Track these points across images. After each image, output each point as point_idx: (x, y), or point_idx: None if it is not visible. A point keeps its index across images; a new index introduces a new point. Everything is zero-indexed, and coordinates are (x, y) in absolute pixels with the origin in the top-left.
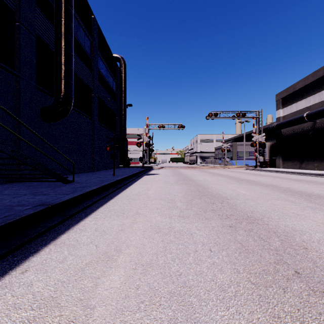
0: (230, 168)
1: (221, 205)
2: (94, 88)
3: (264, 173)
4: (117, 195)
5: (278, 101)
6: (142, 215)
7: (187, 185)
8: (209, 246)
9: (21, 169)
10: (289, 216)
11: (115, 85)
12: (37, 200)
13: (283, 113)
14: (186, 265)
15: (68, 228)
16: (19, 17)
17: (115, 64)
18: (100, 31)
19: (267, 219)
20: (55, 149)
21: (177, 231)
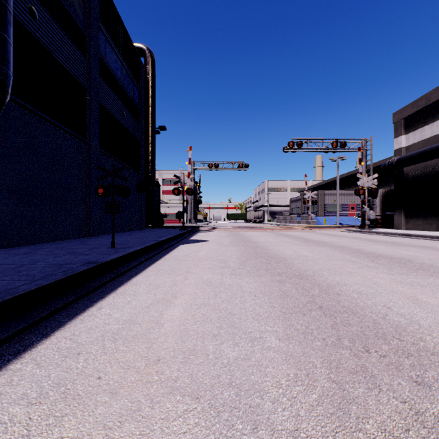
0: (321, 230)
1: None
2: (91, 86)
3: (388, 239)
4: (39, 340)
5: (398, 123)
6: None
7: (272, 276)
8: None
9: None
10: None
11: (137, 94)
12: None
13: (407, 141)
14: None
15: None
16: None
17: (138, 59)
18: None
19: None
20: None
21: None
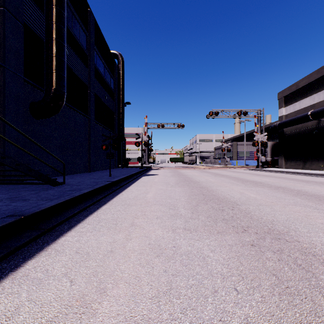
0: (231, 168)
1: (232, 212)
2: (90, 84)
3: (267, 174)
4: (111, 199)
5: (280, 99)
6: (138, 227)
7: (189, 187)
8: (232, 282)
9: (0, 170)
10: (320, 229)
11: (112, 82)
12: (11, 208)
13: (286, 111)
14: (205, 322)
15: (40, 248)
16: (4, 1)
17: (113, 60)
18: (97, 25)
19: (294, 233)
20: (41, 147)
21: (185, 252)
